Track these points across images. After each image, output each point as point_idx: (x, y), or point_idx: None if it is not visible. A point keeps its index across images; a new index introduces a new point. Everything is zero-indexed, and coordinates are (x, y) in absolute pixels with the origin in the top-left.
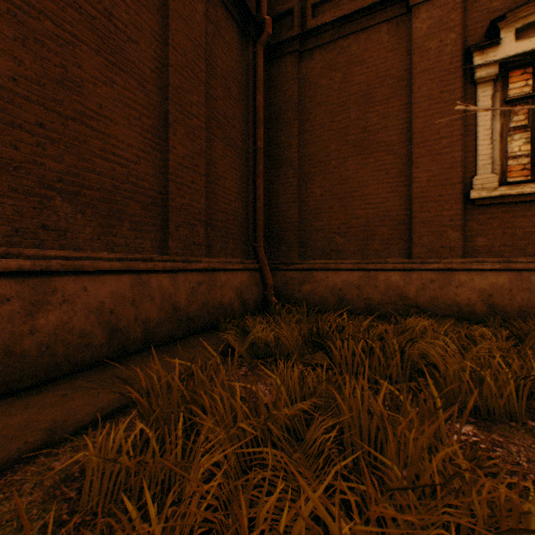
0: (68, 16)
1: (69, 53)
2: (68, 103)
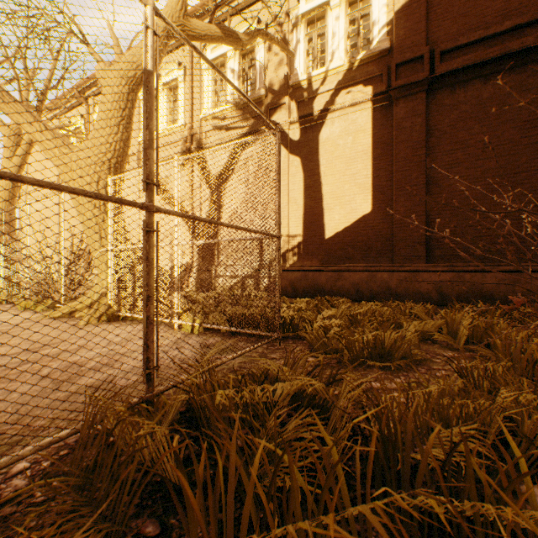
0: (531, 164)
1: (532, 179)
2: (531, 201)
